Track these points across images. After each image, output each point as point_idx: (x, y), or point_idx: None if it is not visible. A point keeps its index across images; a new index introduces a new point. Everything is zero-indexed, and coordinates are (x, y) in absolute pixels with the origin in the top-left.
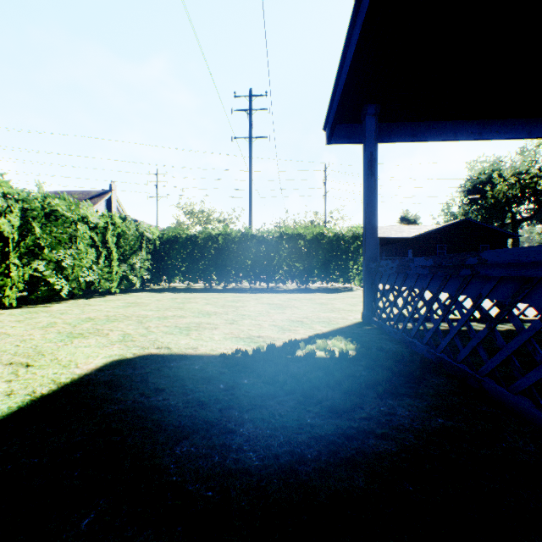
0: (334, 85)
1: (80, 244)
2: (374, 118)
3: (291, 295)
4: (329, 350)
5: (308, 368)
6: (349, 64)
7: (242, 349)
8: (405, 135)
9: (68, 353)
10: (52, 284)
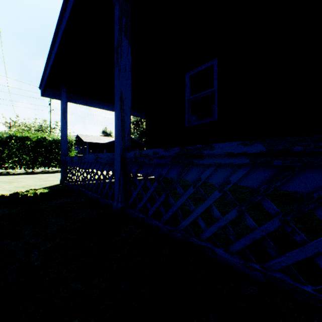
0: (43, 75)
1: None
2: (66, 93)
3: (20, 176)
4: (35, 192)
5: (23, 198)
6: (48, 74)
7: None
8: (83, 102)
9: None
10: None
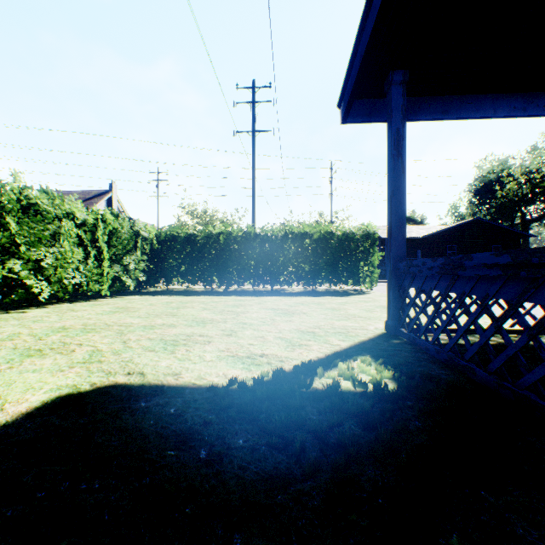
0: (355, 43)
1: (65, 242)
2: (402, 88)
3: (298, 298)
4: (358, 380)
5: (336, 417)
6: (379, 2)
7: (239, 379)
8: (434, 111)
9: (3, 383)
10: (30, 287)
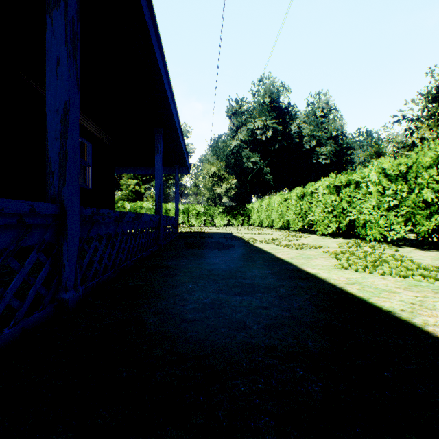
0: None
1: None
2: None
3: None
4: None
5: None
6: None
7: None
8: None
9: None
10: None
